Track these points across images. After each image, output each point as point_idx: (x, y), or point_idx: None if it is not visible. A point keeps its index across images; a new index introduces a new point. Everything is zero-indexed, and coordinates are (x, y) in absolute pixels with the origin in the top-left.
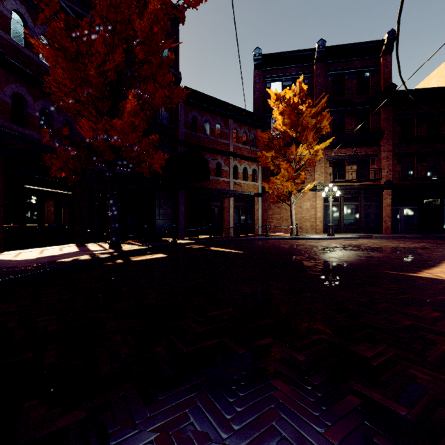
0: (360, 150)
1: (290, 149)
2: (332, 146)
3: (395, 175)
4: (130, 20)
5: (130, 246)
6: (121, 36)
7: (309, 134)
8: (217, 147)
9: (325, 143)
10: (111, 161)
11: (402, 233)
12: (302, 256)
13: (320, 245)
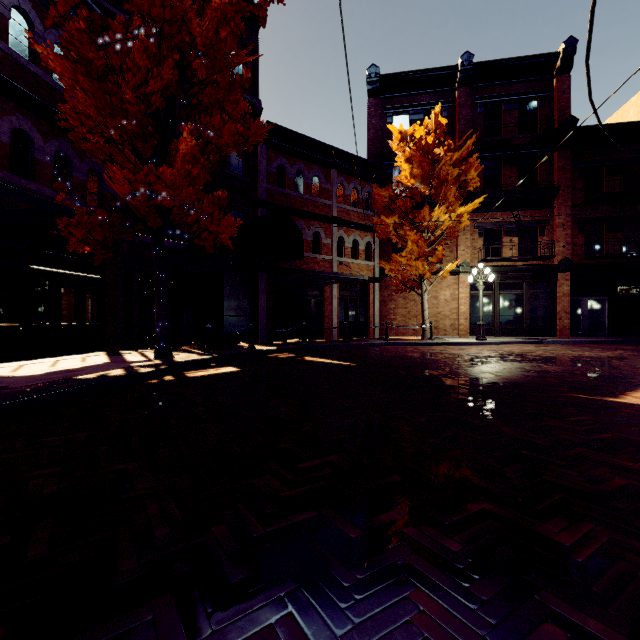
0: (524, 214)
1: (422, 212)
2: (482, 208)
3: (575, 251)
4: (185, 20)
5: (186, 355)
6: (171, 43)
7: (450, 191)
8: (314, 209)
9: (473, 204)
10: (157, 229)
11: (586, 336)
12: (441, 370)
13: (466, 353)
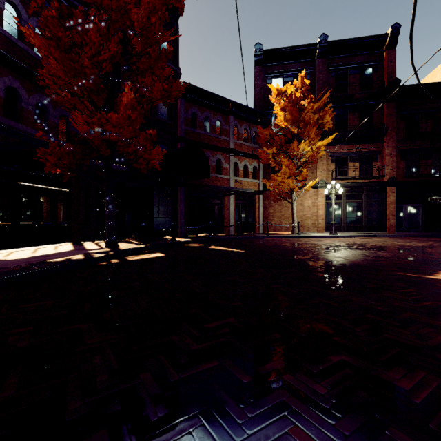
0: (363, 147)
1: (292, 145)
2: (334, 142)
3: (399, 172)
4: (126, 10)
5: (127, 245)
6: (116, 25)
7: (311, 130)
8: (217, 143)
9: (328, 139)
10: (107, 157)
11: (406, 232)
12: (306, 255)
13: (323, 243)
